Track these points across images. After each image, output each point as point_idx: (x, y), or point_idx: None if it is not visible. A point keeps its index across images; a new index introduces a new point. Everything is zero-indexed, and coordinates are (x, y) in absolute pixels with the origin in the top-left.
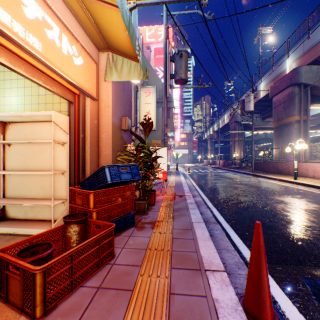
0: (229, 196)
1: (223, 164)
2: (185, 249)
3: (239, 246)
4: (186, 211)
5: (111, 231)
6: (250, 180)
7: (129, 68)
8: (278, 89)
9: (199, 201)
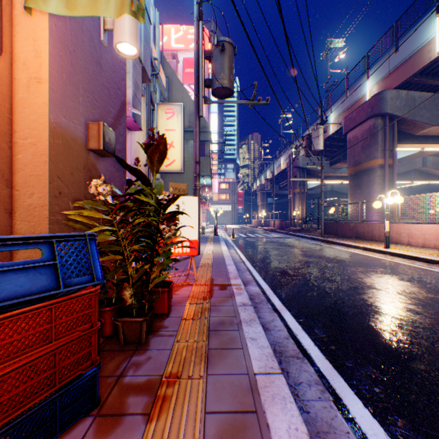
0: (303, 280)
1: (279, 225)
2: None
3: None
4: (237, 331)
5: None
6: (324, 250)
7: None
8: (355, 121)
9: (256, 294)
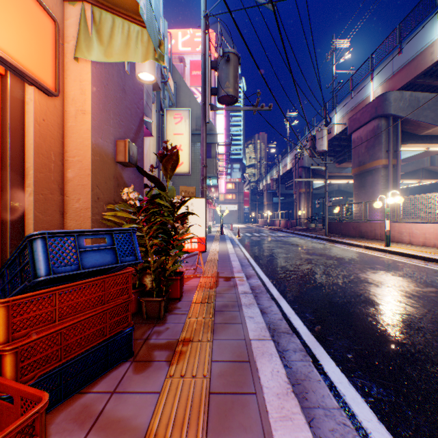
0: (302, 275)
1: (285, 224)
2: (238, 434)
3: (345, 393)
4: (238, 311)
5: (31, 424)
6: (326, 248)
7: (127, 38)
8: (359, 122)
9: (257, 286)
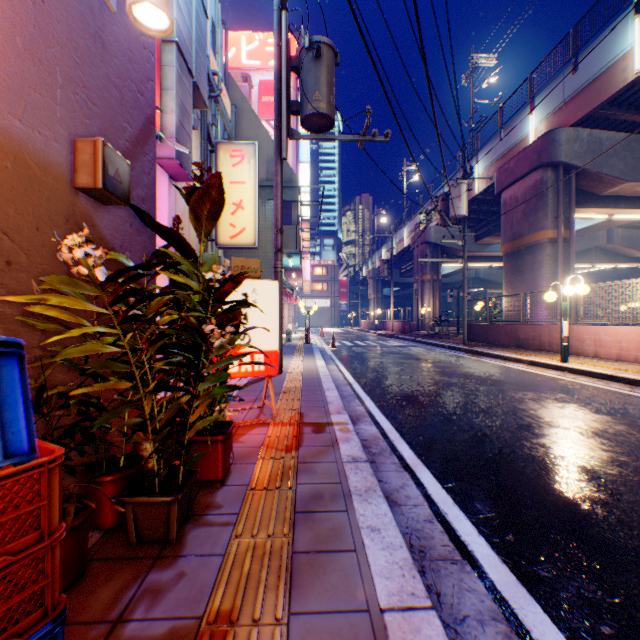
0: (445, 414)
1: (401, 328)
2: None
3: None
4: (344, 513)
5: None
6: (470, 365)
7: None
8: (513, 174)
9: (372, 438)
